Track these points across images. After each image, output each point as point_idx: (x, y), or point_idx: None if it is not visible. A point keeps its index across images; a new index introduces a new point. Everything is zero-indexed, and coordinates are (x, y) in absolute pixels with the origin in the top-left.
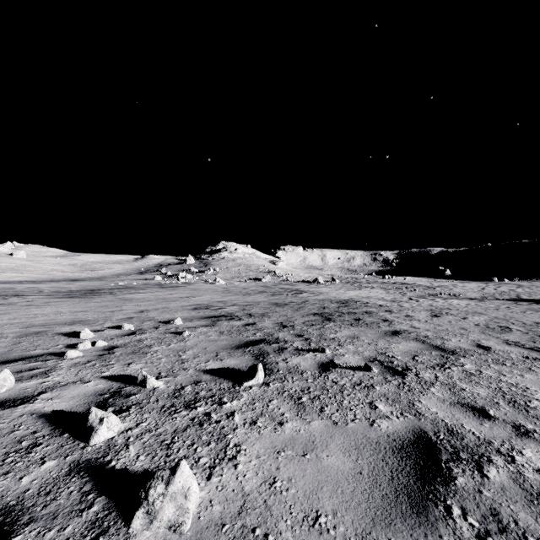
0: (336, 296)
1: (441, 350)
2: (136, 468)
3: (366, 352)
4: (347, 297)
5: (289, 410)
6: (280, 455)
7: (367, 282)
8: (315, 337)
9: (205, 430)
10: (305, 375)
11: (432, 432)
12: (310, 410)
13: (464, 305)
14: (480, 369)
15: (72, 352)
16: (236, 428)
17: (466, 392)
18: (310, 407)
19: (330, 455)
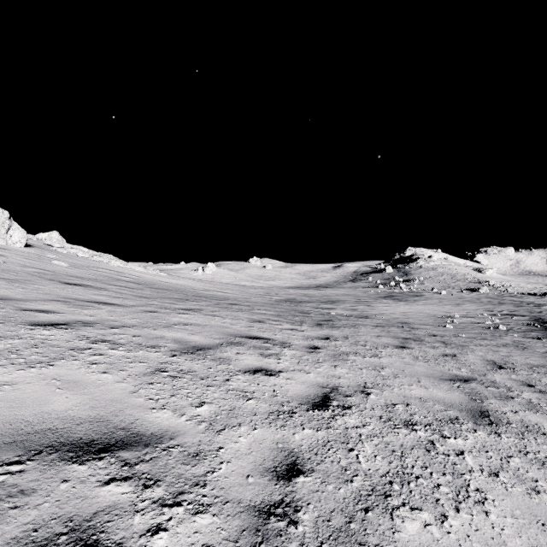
0: None
1: None
2: None
3: None
4: None
5: None
6: None
7: None
8: None
9: None
10: None
11: None
12: None
13: None
14: None
15: (493, 318)
16: None
17: None
18: None
19: None
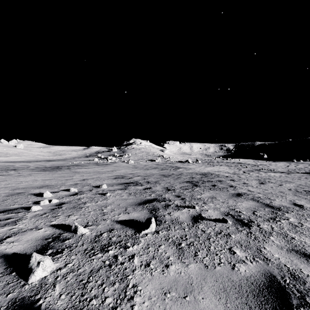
0: (199, 170)
1: (271, 207)
2: (56, 307)
3: (222, 208)
4: (206, 171)
5: (173, 254)
6: (166, 296)
7: (217, 162)
8: (188, 197)
9: (112, 271)
10: (182, 225)
11: (279, 276)
12: (187, 254)
13: (278, 176)
14: (300, 222)
15: (35, 207)
16: (135, 269)
17: (296, 241)
18: (187, 252)
19: (204, 297)
